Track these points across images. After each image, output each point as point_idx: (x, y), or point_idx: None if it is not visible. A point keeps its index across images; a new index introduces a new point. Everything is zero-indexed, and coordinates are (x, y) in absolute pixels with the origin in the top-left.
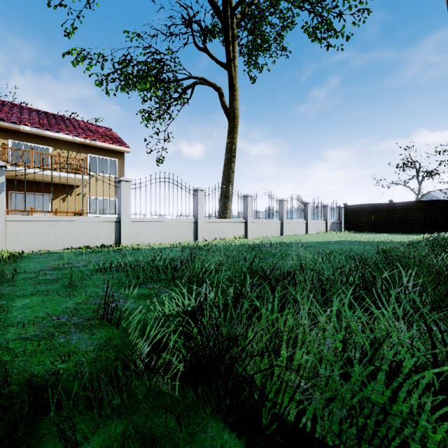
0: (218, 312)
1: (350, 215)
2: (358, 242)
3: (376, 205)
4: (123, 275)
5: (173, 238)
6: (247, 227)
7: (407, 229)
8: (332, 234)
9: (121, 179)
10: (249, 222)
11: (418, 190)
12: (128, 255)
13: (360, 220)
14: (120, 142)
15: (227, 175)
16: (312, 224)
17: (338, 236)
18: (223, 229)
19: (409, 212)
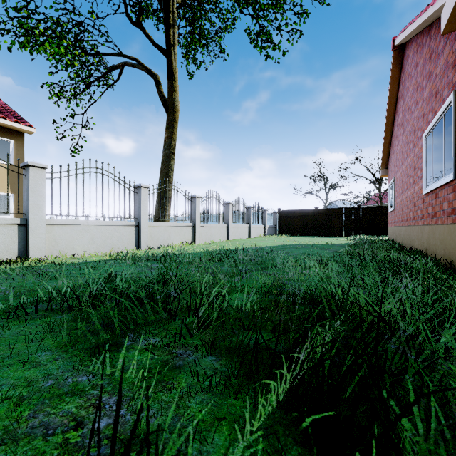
0: None
1: (283, 220)
2: (308, 246)
3: (305, 211)
4: (83, 327)
5: (108, 246)
6: (195, 231)
7: (329, 232)
8: (272, 237)
9: (29, 163)
10: (197, 226)
11: (326, 199)
12: (59, 278)
13: (292, 224)
14: (17, 118)
15: (166, 173)
16: (253, 228)
17: (280, 239)
18: (170, 234)
19: (331, 218)
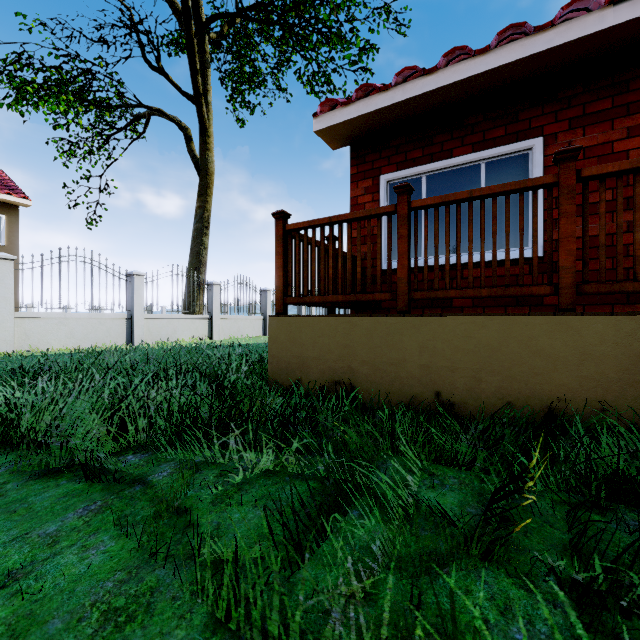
0: (52, 401)
1: None
2: None
3: None
4: None
5: (91, 341)
6: (213, 324)
7: None
8: None
9: None
10: (216, 318)
11: None
12: None
13: None
14: (11, 188)
15: (197, 252)
16: None
17: None
18: (176, 327)
19: None
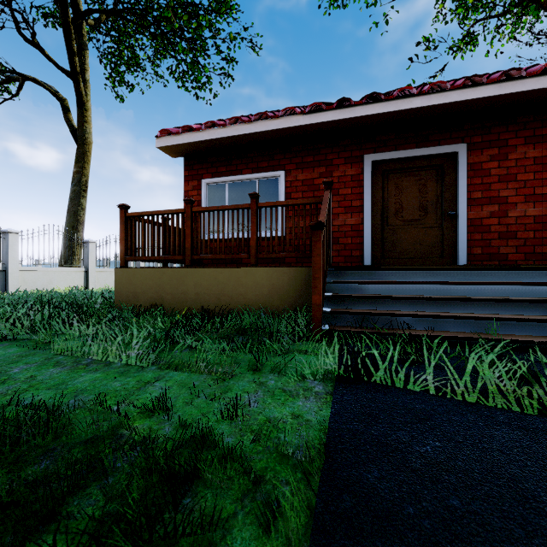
0: None
1: None
2: None
3: None
4: None
5: None
6: (88, 276)
7: None
8: None
9: None
10: (91, 271)
11: None
12: None
13: None
14: None
15: (75, 212)
16: None
17: None
18: (51, 279)
19: None
